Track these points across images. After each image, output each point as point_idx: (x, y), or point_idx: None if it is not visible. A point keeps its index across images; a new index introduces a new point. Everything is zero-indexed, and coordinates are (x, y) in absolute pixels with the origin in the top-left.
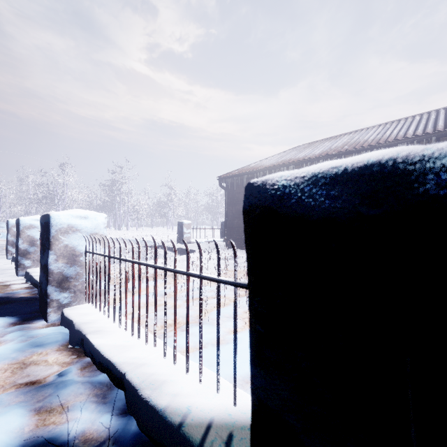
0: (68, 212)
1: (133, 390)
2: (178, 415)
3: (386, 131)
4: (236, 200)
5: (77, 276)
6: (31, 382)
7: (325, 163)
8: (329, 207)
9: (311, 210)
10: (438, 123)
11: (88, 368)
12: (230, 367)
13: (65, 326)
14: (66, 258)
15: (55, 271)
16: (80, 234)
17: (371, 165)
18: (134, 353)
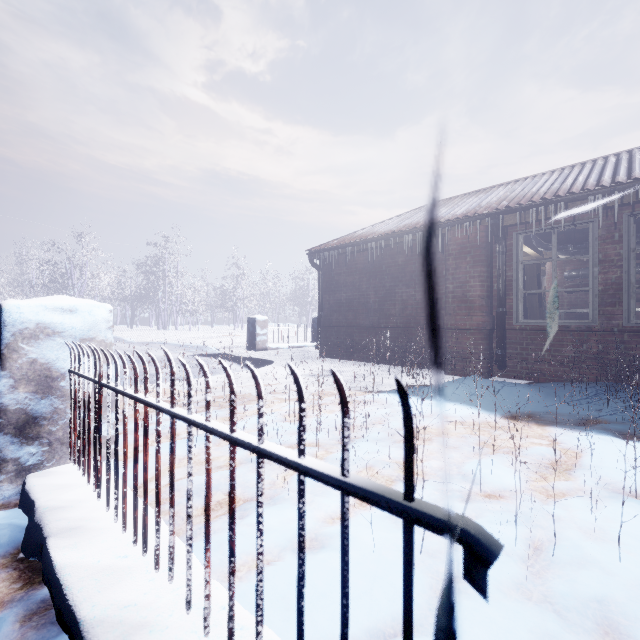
0: (37, 301)
1: None
2: None
3: (566, 179)
4: (335, 285)
5: (55, 414)
6: None
7: None
8: None
9: None
10: None
11: (38, 617)
12: (328, 616)
13: (23, 511)
14: (32, 382)
15: (11, 407)
16: (61, 340)
17: None
18: (129, 592)
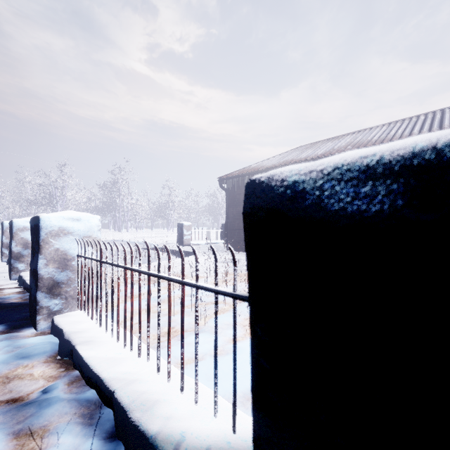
0: (59, 214)
1: (121, 411)
2: (170, 443)
3: (390, 131)
4: (237, 202)
5: (69, 281)
6: (13, 399)
7: (350, 153)
8: (359, 209)
9: (333, 214)
10: (444, 123)
11: (76, 383)
12: (229, 382)
13: (55, 335)
14: (56, 262)
15: (45, 276)
16: (72, 237)
17: (421, 152)
18: (125, 367)
